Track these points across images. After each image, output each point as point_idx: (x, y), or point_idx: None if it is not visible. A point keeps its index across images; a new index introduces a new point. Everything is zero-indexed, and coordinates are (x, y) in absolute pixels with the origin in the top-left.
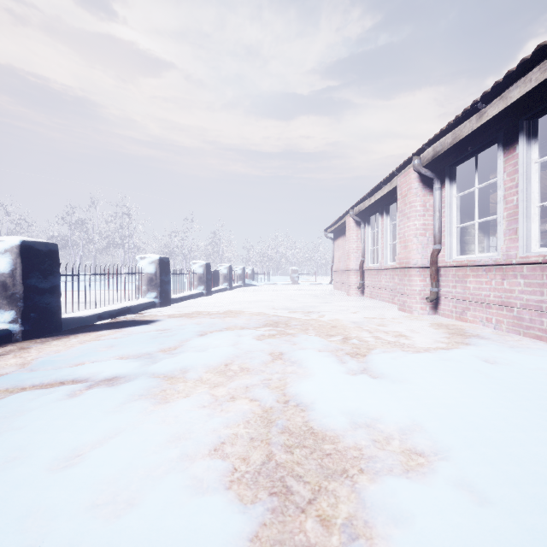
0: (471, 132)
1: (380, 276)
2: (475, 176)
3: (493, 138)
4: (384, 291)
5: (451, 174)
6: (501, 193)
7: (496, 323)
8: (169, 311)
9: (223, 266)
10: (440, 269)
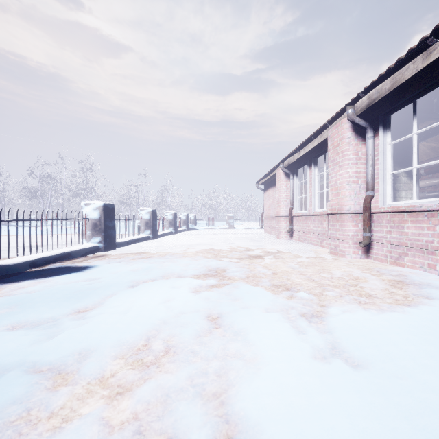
0: (415, 74)
1: (308, 221)
2: (413, 122)
3: (438, 80)
4: (312, 235)
5: (385, 123)
6: None
7: None
8: (111, 255)
9: (169, 213)
10: (372, 215)
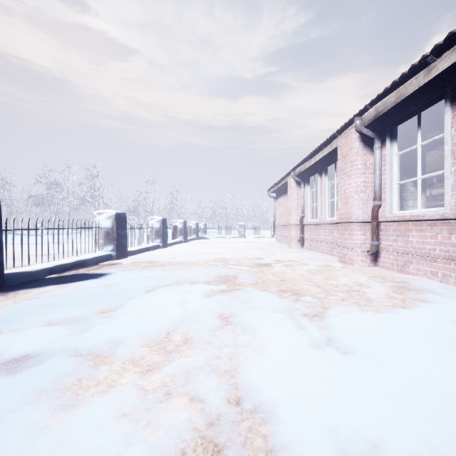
0: (417, 89)
1: (319, 230)
2: (418, 134)
3: (439, 95)
4: (323, 243)
5: (392, 134)
6: (448, 148)
7: (442, 277)
8: (124, 263)
9: (178, 221)
10: (380, 224)
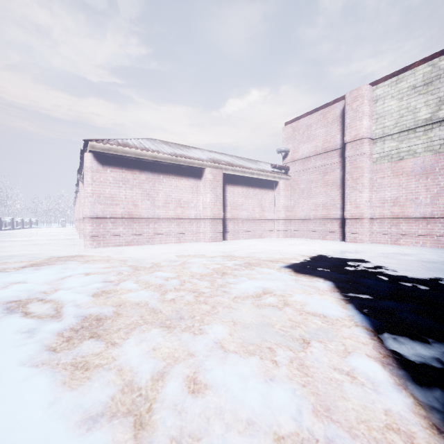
0: None
1: None
2: None
3: None
4: None
5: None
6: None
7: None
8: (5, 231)
9: (19, 218)
10: None
